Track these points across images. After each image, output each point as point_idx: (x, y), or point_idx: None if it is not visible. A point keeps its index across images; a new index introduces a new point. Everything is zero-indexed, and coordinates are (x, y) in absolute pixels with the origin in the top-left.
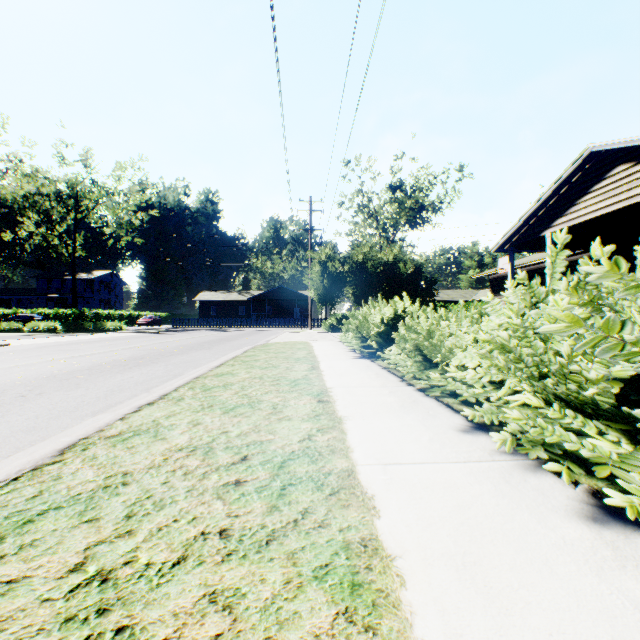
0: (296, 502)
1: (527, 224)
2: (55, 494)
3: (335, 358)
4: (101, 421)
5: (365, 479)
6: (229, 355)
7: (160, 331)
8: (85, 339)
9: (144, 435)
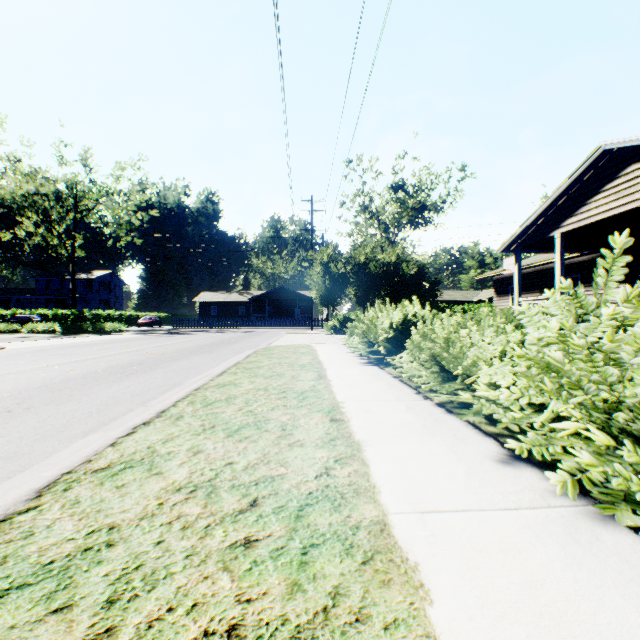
0: (322, 576)
1: (535, 224)
2: (21, 562)
3: (341, 364)
4: (89, 448)
5: (402, 536)
6: (230, 360)
7: (160, 333)
8: (83, 342)
9: (137, 468)
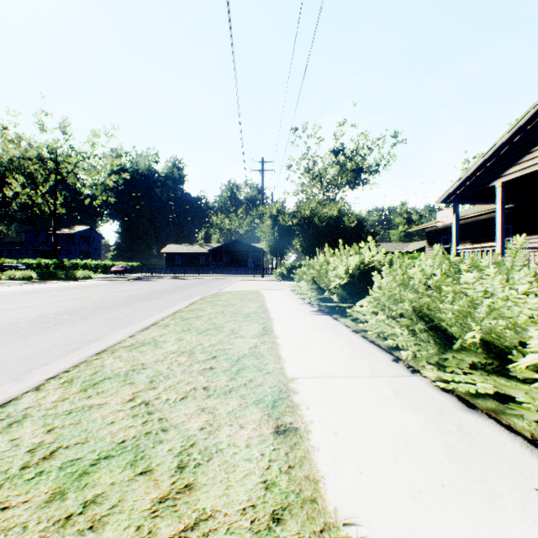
0: None
1: (474, 175)
2: None
3: (290, 313)
4: None
5: None
6: (174, 307)
7: (125, 279)
8: (46, 287)
9: None
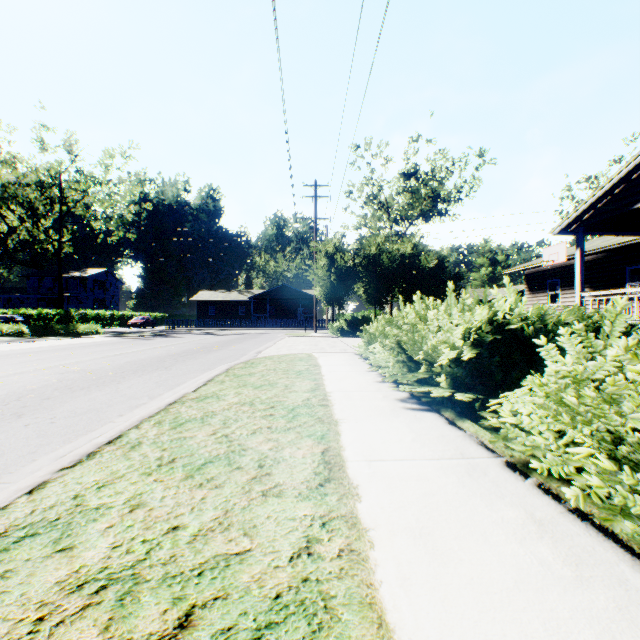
0: None
1: (610, 194)
2: None
3: (366, 407)
4: None
5: None
6: (182, 387)
7: (141, 335)
8: (26, 348)
9: None
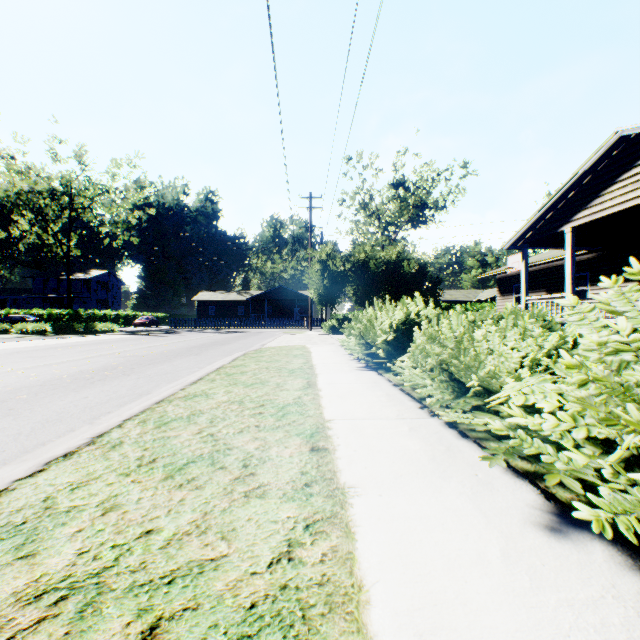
0: None
1: (543, 219)
2: None
3: (336, 369)
4: None
5: None
6: (216, 364)
7: (153, 333)
8: (68, 342)
9: (2, 543)
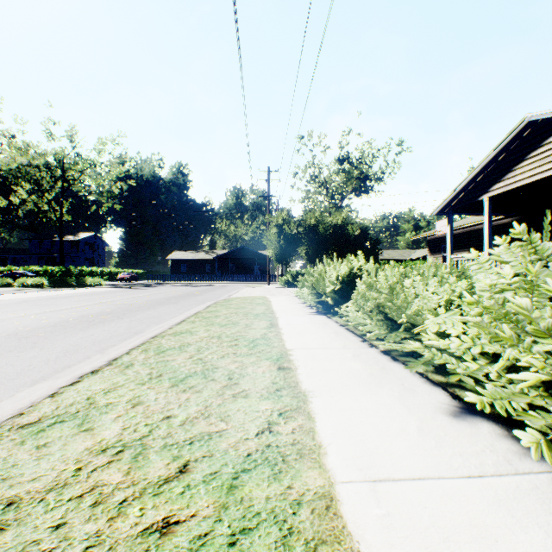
0: None
1: (465, 189)
2: None
3: (292, 314)
4: (27, 399)
5: (352, 516)
6: (192, 310)
7: (135, 286)
8: (65, 294)
9: (67, 423)
